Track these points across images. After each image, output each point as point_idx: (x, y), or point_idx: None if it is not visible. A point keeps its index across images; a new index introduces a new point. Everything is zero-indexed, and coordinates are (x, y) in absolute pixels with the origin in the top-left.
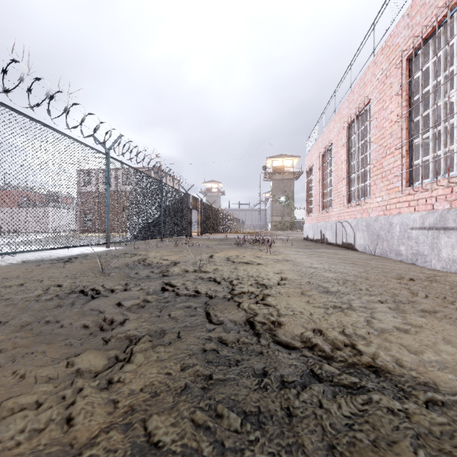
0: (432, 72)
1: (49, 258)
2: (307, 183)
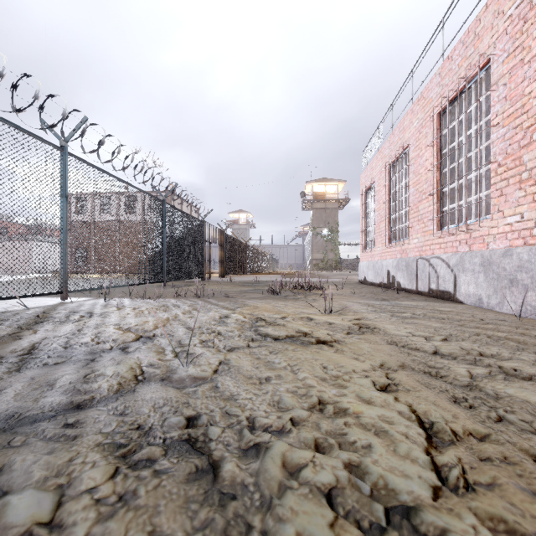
0: None
1: None
2: (364, 207)
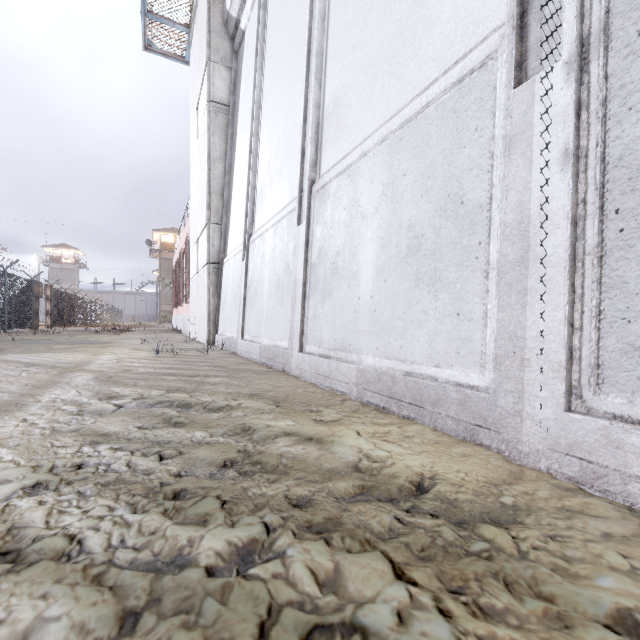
0: None
1: None
2: (174, 280)
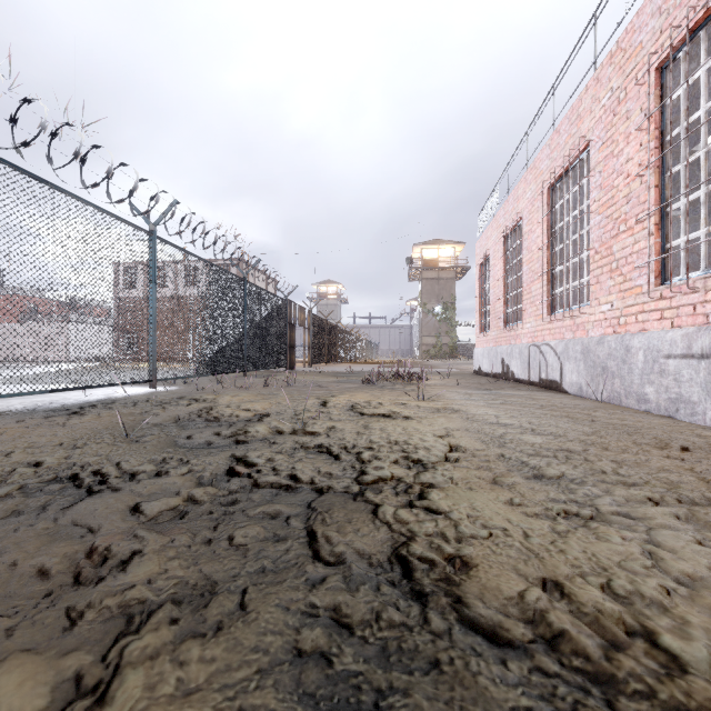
0: (705, 87)
1: (47, 406)
2: (479, 283)
